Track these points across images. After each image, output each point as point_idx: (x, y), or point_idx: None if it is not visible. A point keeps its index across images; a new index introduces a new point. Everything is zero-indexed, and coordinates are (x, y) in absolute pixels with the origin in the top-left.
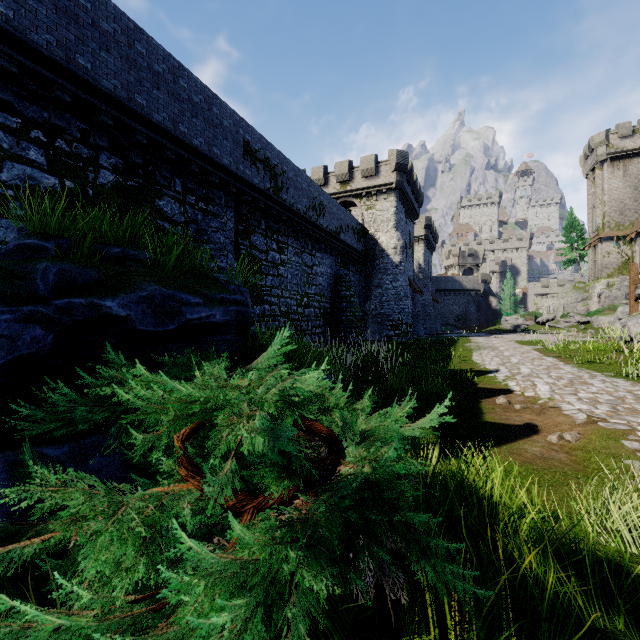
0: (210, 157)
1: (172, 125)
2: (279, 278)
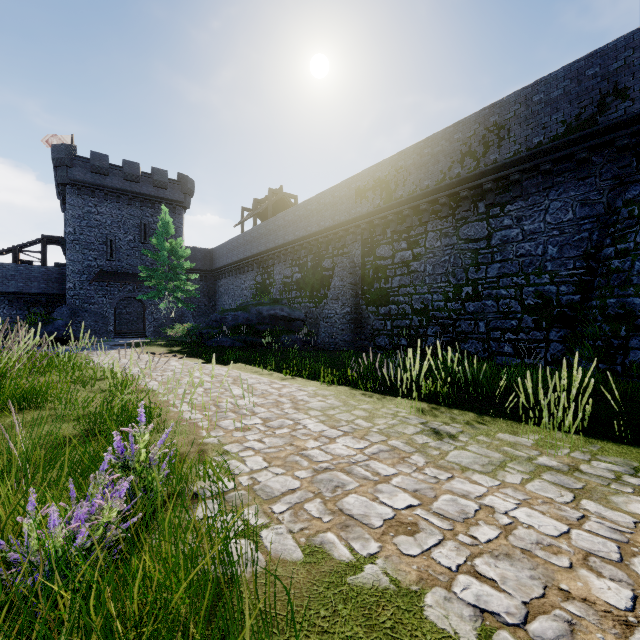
0: (333, 225)
1: (318, 227)
2: (411, 275)
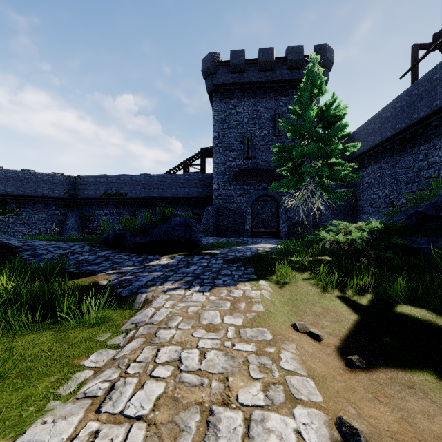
0: None
1: None
2: None
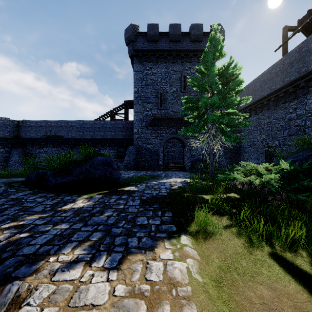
0: None
1: None
2: None
